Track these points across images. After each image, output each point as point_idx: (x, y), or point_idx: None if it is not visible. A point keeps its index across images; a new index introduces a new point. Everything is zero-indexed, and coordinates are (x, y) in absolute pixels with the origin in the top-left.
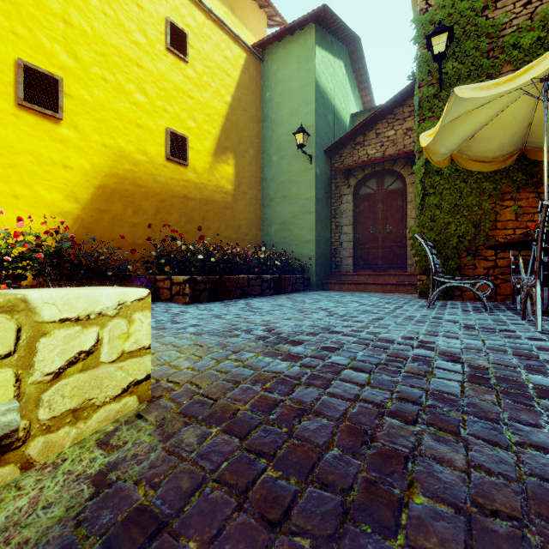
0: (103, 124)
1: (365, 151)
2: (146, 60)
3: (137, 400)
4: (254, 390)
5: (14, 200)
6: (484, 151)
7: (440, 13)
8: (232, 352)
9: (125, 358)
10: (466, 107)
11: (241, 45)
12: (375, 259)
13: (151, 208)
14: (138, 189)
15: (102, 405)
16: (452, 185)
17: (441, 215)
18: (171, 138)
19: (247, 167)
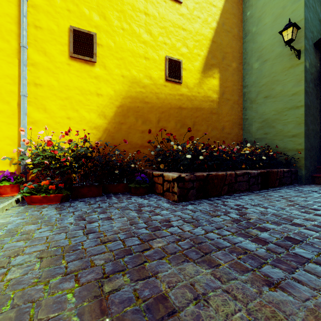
0: (122, 61)
1: None
2: (151, 8)
3: None
4: None
5: (68, 120)
6: None
7: None
8: None
9: None
10: None
11: None
12: None
13: (154, 118)
14: (145, 105)
15: None
16: None
17: None
18: (169, 64)
19: (230, 78)
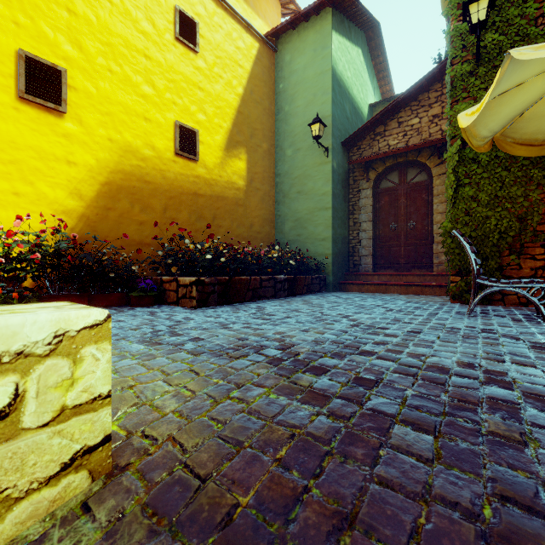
0: (109, 118)
1: (386, 142)
2: (154, 50)
3: (89, 475)
4: (262, 462)
5: (15, 198)
6: (533, 132)
7: None
8: (235, 384)
9: (67, 417)
10: (519, 77)
11: (253, 34)
12: (397, 258)
13: (159, 205)
14: (146, 185)
15: (25, 495)
16: (491, 174)
17: (478, 208)
18: (181, 132)
19: (260, 162)
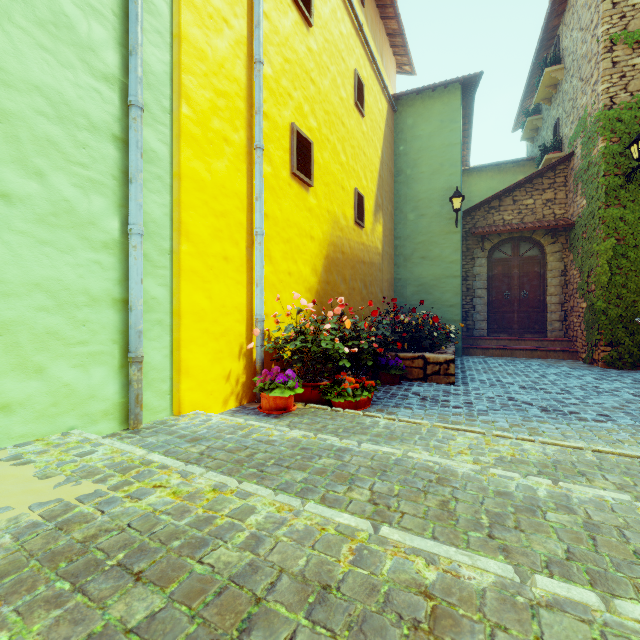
0: (327, 189)
1: (501, 216)
2: (345, 116)
3: None
4: None
5: (289, 278)
6: None
7: (626, 113)
8: None
9: None
10: None
11: (385, 95)
12: (510, 323)
13: (347, 275)
14: (342, 256)
15: None
16: (637, 268)
17: (627, 294)
18: (357, 199)
19: (387, 225)
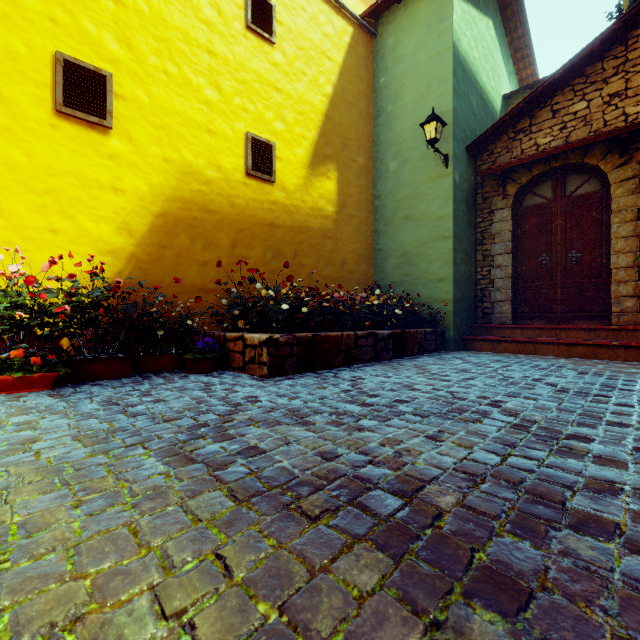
0: (164, 132)
1: (533, 140)
2: (219, 44)
3: None
4: None
5: (51, 236)
6: None
7: None
8: (303, 637)
9: None
10: None
11: (346, 16)
12: (550, 304)
13: (226, 240)
14: (209, 215)
15: None
16: None
17: None
18: (253, 146)
19: (354, 181)
